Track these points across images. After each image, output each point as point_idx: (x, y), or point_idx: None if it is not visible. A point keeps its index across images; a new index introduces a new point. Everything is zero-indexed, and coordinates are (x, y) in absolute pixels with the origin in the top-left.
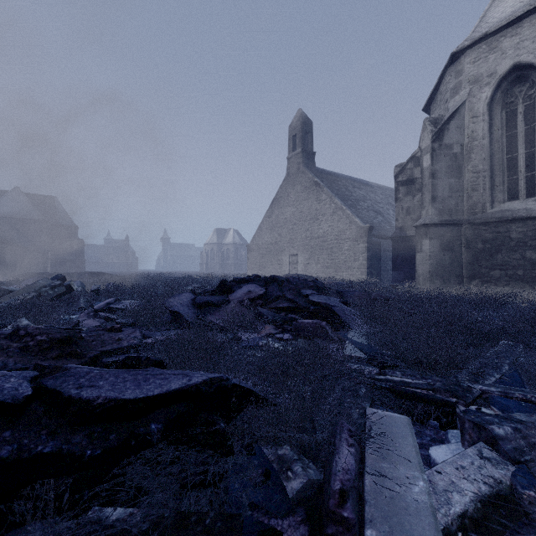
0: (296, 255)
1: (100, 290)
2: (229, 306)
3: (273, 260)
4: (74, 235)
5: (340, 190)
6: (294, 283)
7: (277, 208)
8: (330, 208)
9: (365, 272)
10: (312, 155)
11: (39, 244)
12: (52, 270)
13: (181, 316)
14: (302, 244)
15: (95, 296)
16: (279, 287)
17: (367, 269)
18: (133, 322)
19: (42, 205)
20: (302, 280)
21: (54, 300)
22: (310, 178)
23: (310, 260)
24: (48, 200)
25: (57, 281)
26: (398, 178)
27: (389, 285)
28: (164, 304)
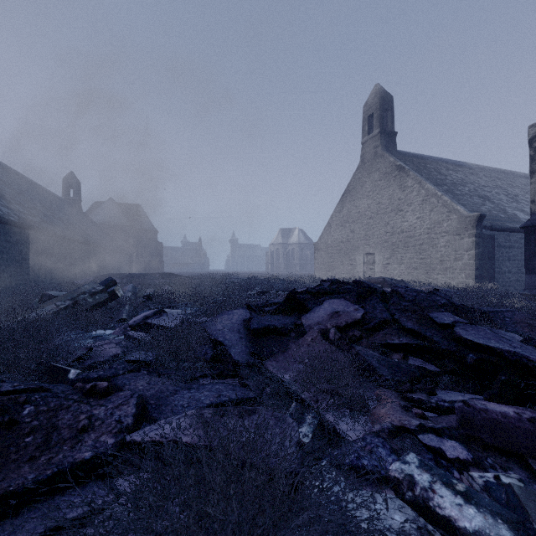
0: (373, 253)
1: (152, 295)
2: (303, 340)
3: (344, 259)
4: (155, 239)
5: (430, 174)
6: (410, 298)
7: (349, 201)
8: (419, 195)
9: (472, 275)
10: (393, 135)
11: (127, 247)
12: (136, 270)
13: (226, 351)
14: (380, 241)
15: (145, 303)
16: (382, 305)
17: (475, 270)
18: (151, 361)
19: (129, 213)
20: (423, 294)
21: (98, 308)
22: (391, 162)
23: (391, 259)
24: (134, 208)
25: (99, 287)
26: (535, 143)
27: (531, 295)
28: (202, 330)
